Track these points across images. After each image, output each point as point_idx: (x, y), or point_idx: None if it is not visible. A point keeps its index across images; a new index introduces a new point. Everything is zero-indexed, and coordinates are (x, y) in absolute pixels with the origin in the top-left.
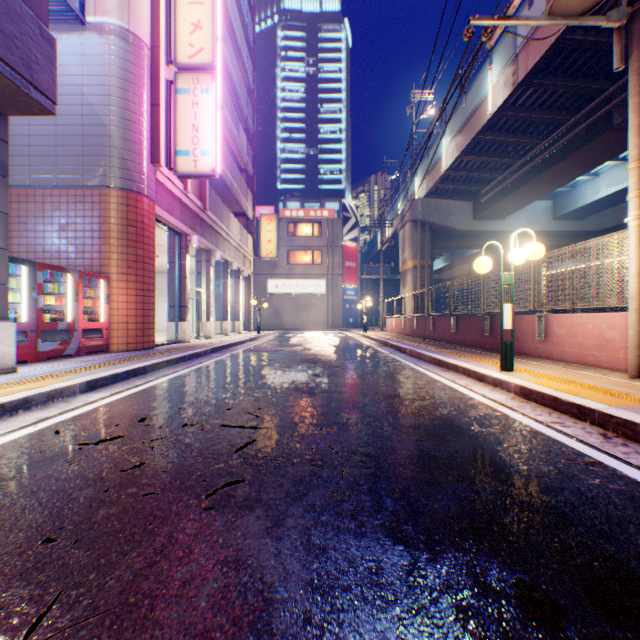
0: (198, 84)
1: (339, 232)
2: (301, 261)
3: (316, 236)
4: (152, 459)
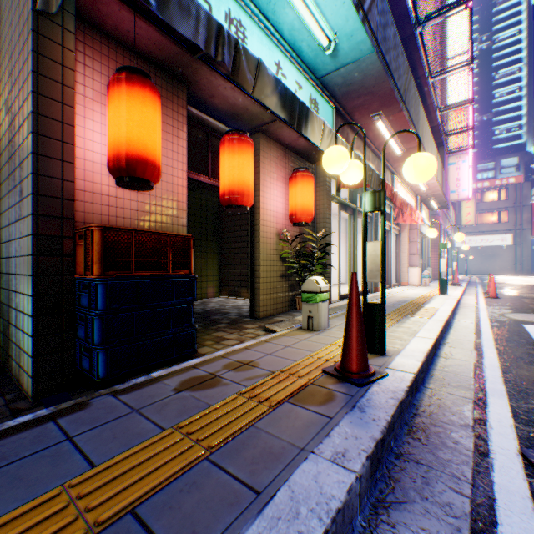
0: (458, 159)
1: (526, 193)
2: (484, 221)
3: (500, 200)
4: (527, 293)
